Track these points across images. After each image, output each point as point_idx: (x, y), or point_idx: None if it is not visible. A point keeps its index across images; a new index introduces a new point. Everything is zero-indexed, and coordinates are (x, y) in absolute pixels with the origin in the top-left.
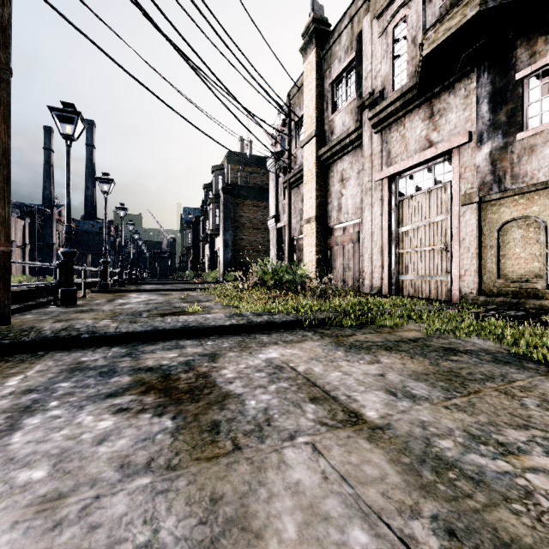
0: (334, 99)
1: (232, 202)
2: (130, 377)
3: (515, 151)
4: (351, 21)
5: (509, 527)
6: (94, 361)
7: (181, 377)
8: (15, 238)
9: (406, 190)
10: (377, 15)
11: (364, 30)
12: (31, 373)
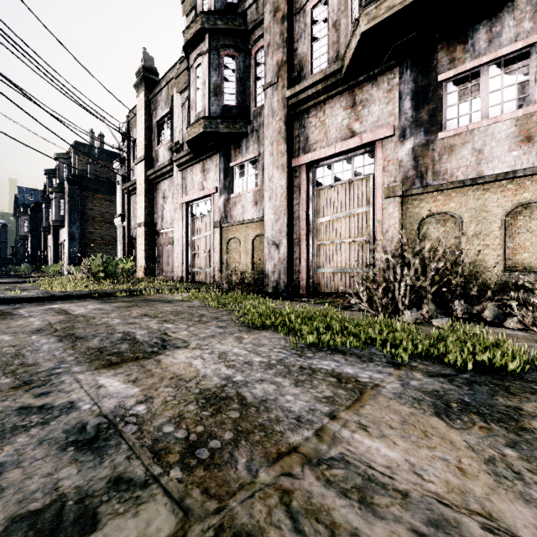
0: (160, 135)
1: (79, 194)
2: None
3: (231, 203)
4: (167, 84)
5: (80, 319)
6: None
7: None
8: None
9: (196, 213)
10: (180, 92)
11: (174, 96)
12: None
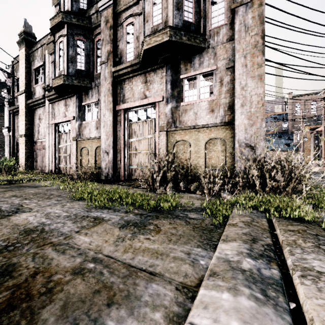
0: (37, 78)
1: None
2: None
3: (83, 126)
4: (42, 46)
5: None
6: None
7: None
8: None
9: (61, 131)
10: (50, 53)
11: (46, 55)
12: None
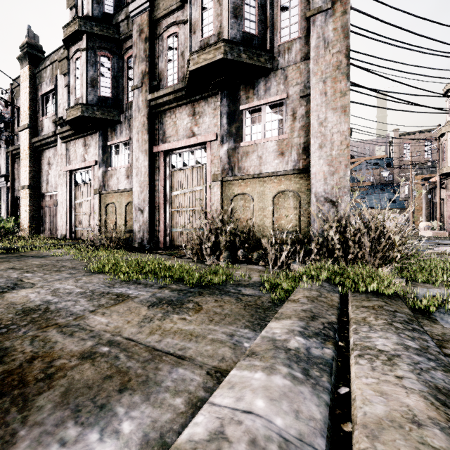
0: (45, 107)
1: None
2: None
3: (108, 175)
4: (52, 64)
5: None
6: None
7: None
8: None
9: (79, 180)
10: (63, 74)
11: (58, 76)
12: None
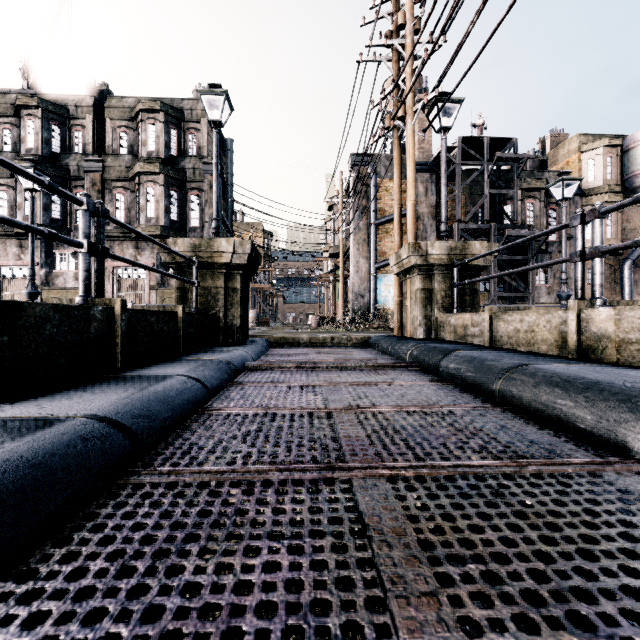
0: None
1: None
2: None
3: (53, 275)
4: None
5: None
6: None
7: None
8: None
9: (7, 274)
10: None
11: None
12: None
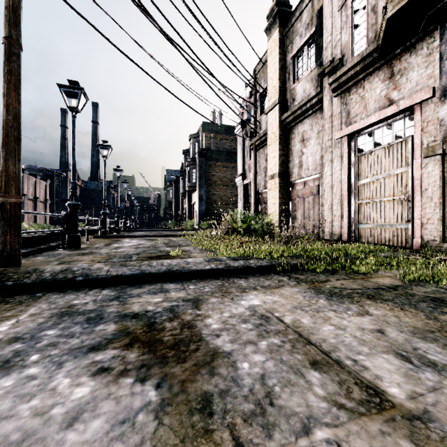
0: (296, 71)
1: (205, 163)
2: (116, 325)
3: None
4: None
5: None
6: (84, 305)
7: (166, 327)
8: (39, 195)
9: (365, 147)
10: None
11: (324, 6)
12: (23, 317)
